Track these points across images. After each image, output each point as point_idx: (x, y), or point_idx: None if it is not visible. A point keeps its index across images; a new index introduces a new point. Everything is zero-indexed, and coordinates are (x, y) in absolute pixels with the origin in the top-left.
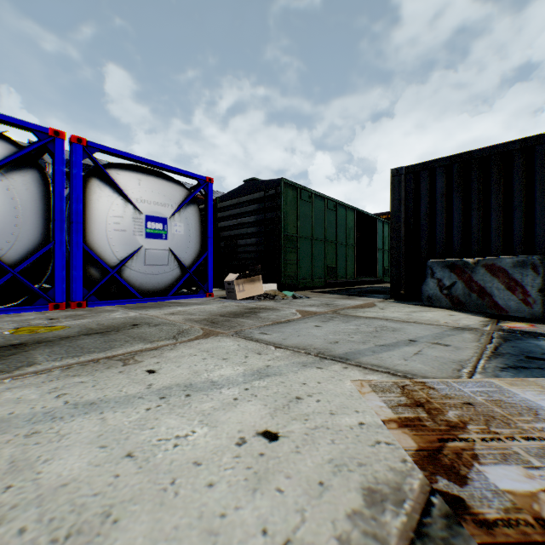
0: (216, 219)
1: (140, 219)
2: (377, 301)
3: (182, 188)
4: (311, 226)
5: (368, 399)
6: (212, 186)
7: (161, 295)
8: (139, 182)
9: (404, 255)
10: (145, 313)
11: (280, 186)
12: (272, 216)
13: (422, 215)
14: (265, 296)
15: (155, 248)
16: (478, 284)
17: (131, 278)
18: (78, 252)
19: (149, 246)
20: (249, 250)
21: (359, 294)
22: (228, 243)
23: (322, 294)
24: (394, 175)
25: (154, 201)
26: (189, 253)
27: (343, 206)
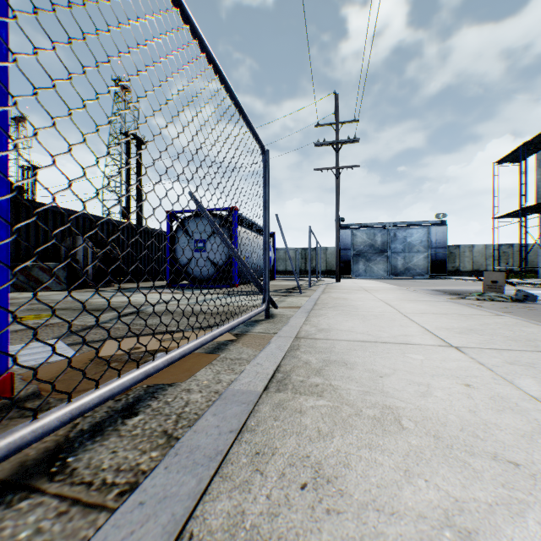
0: None
1: None
2: None
3: None
4: None
5: (150, 294)
6: None
7: None
8: None
9: None
10: None
11: None
12: None
13: None
14: None
15: None
16: (36, 277)
17: None
18: None
19: None
20: None
21: None
22: None
23: None
24: None
25: None
26: None
27: None
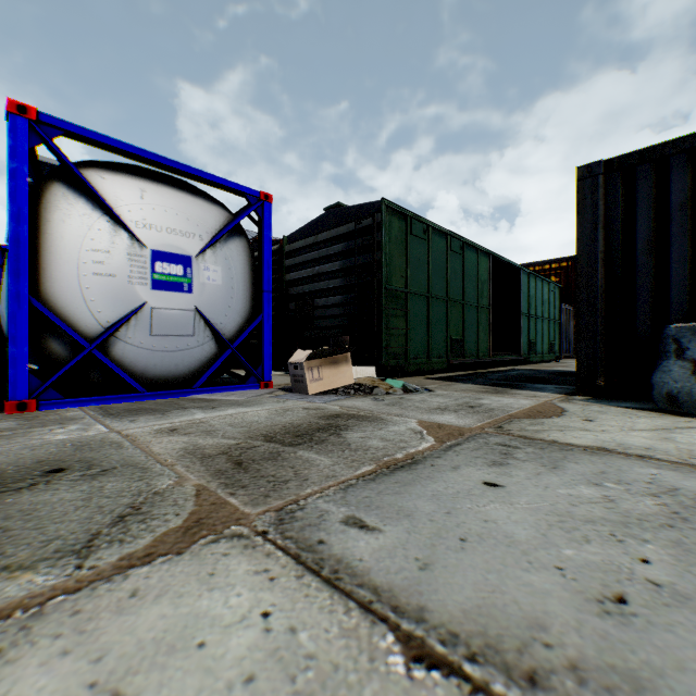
0: (283, 268)
1: (143, 256)
2: (555, 398)
3: (220, 209)
4: (426, 277)
5: None
6: (270, 208)
7: (183, 387)
8: (141, 194)
9: (602, 317)
10: (120, 429)
11: (380, 212)
12: (368, 260)
13: (641, 244)
14: (356, 387)
15: (170, 306)
16: None
17: (127, 358)
18: (20, 311)
19: (159, 303)
20: (331, 314)
21: (509, 383)
22: (301, 305)
23: (448, 382)
24: (584, 178)
25: (168, 227)
26: (231, 316)
27: (473, 248)
